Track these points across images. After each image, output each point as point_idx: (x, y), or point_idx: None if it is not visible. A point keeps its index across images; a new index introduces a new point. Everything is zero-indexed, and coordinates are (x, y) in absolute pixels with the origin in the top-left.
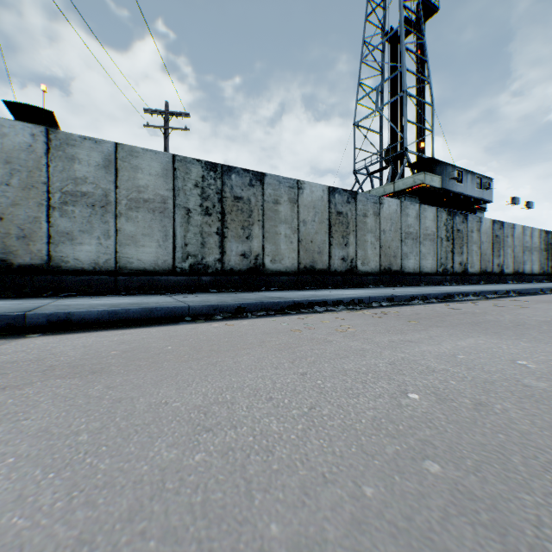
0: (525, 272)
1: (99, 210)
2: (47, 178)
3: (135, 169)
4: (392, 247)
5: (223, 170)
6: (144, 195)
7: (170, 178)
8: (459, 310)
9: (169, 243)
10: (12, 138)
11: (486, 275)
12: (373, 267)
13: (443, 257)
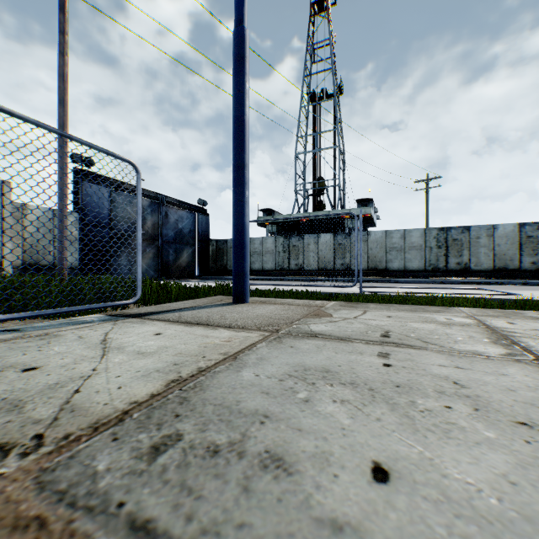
0: None
1: (399, 251)
2: (385, 244)
3: (410, 236)
4: None
5: (446, 229)
6: (413, 245)
7: (423, 237)
8: None
9: (422, 261)
10: (377, 235)
11: None
12: None
13: None
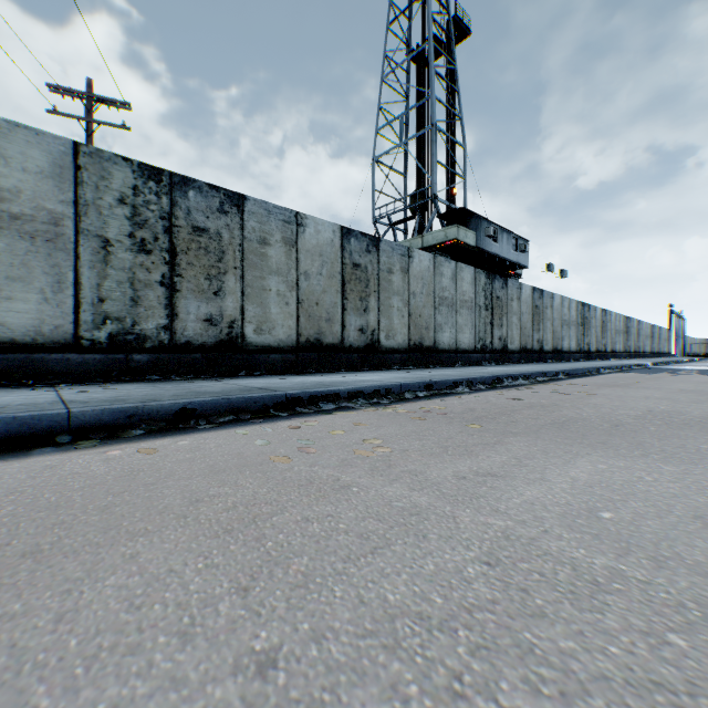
0: (564, 350)
1: None
2: None
3: None
4: (423, 316)
5: (174, 181)
6: (12, 206)
7: (69, 183)
8: (521, 401)
9: (67, 296)
10: None
11: (527, 353)
12: (401, 342)
13: (482, 330)
